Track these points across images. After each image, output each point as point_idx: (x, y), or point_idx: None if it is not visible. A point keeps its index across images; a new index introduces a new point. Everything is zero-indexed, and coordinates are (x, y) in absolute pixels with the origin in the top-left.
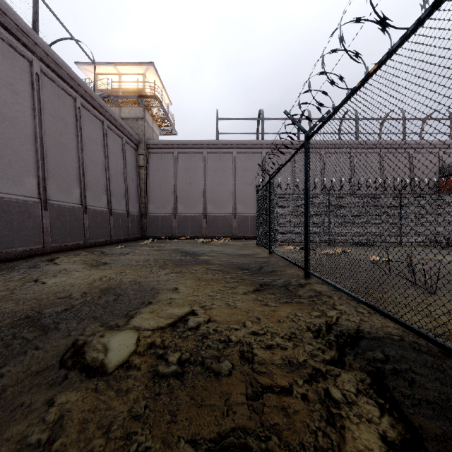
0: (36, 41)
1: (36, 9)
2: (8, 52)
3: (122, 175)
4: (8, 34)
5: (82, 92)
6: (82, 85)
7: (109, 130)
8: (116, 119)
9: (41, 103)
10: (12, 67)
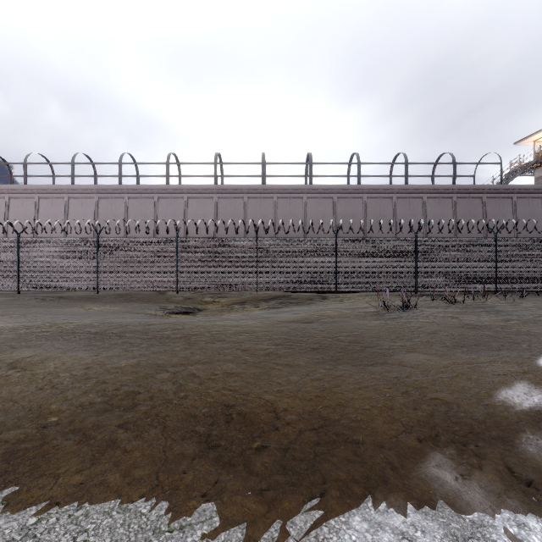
0: (453, 188)
1: (454, 171)
2: (441, 201)
3: (540, 229)
4: (441, 194)
5: (486, 191)
6: (485, 188)
7: (521, 199)
8: (528, 188)
9: (456, 214)
10: (443, 206)
